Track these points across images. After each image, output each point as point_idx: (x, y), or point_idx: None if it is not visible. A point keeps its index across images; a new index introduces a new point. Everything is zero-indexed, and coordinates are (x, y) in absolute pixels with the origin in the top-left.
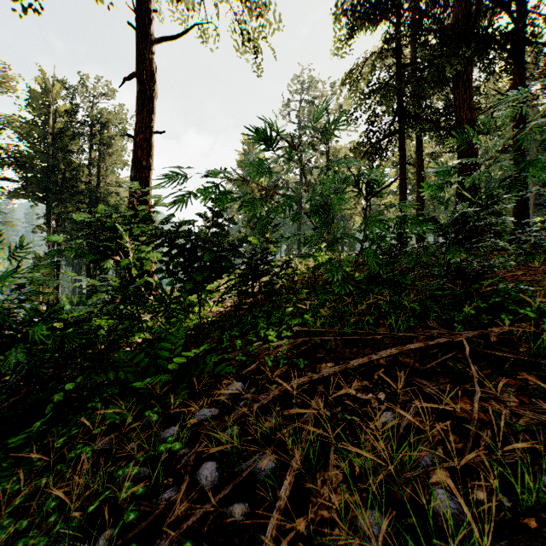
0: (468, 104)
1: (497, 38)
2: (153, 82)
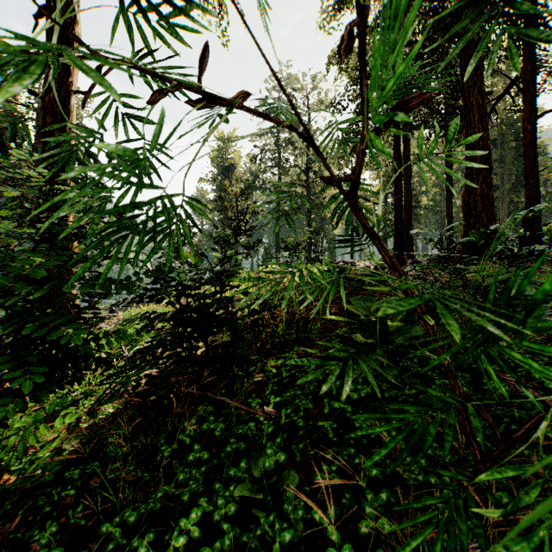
0: (478, 88)
1: (509, 14)
2: (74, 21)
